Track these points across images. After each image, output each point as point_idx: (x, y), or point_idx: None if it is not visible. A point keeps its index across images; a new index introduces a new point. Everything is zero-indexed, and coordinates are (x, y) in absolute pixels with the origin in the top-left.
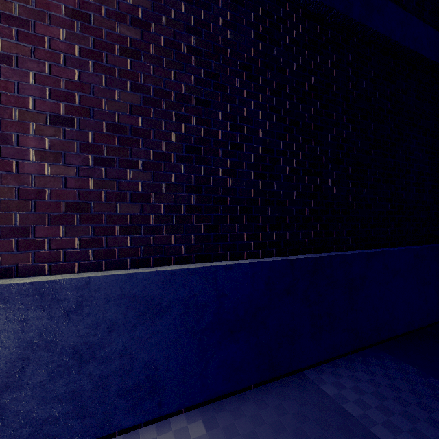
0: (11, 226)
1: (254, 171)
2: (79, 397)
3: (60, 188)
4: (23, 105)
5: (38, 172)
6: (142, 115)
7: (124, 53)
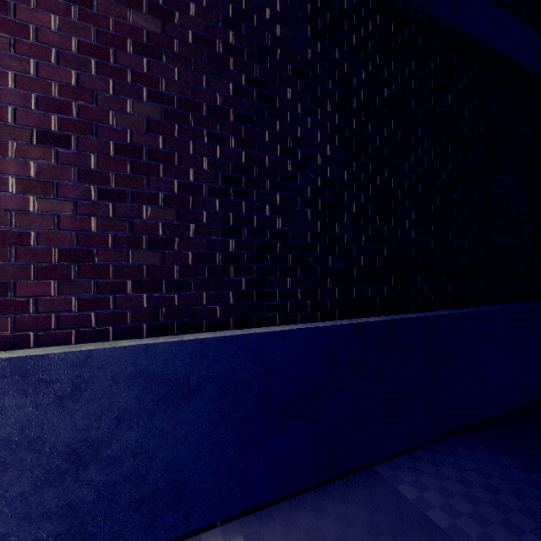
0: None
1: (310, 209)
2: (77, 512)
3: (51, 230)
4: None
5: (20, 208)
6: (163, 133)
7: (139, 51)
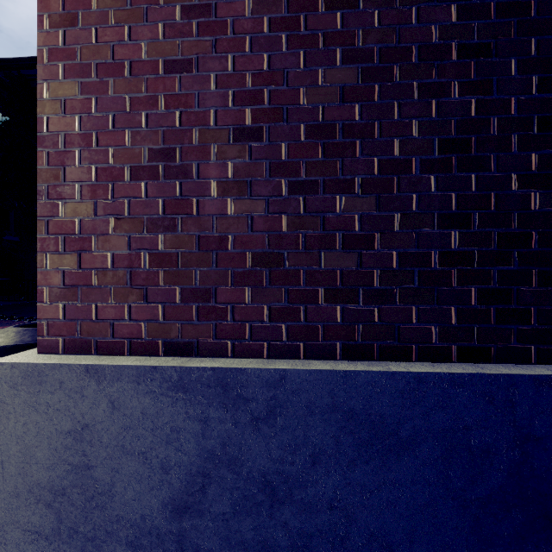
0: (191, 287)
1: None
2: None
3: (245, 233)
4: (204, 122)
5: (220, 212)
6: (359, 101)
7: (331, 6)
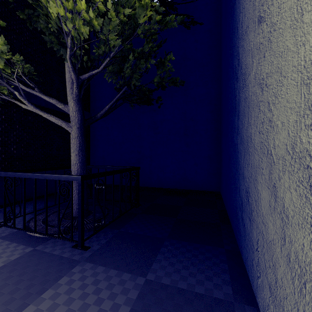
0: None
1: None
2: None
3: None
4: None
5: None
6: None
7: None
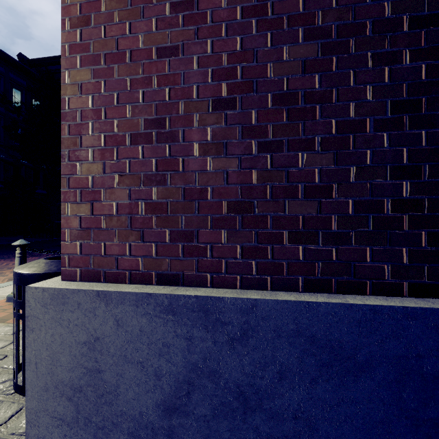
0: (178, 230)
1: None
2: None
3: (222, 185)
4: (188, 95)
5: (201, 168)
6: (319, 71)
7: None
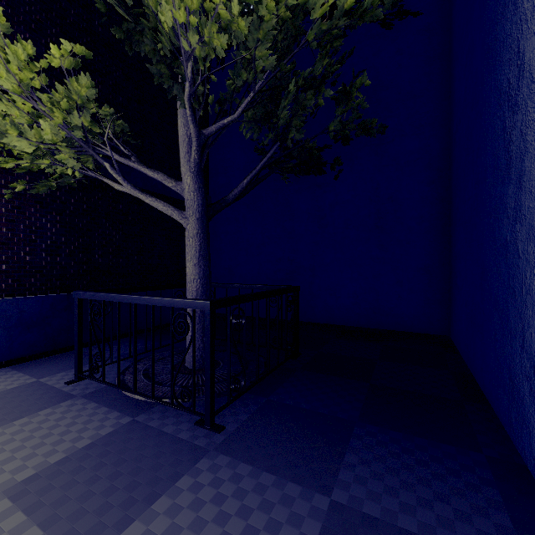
0: None
1: (45, 252)
2: None
3: None
4: None
5: None
6: None
7: None
